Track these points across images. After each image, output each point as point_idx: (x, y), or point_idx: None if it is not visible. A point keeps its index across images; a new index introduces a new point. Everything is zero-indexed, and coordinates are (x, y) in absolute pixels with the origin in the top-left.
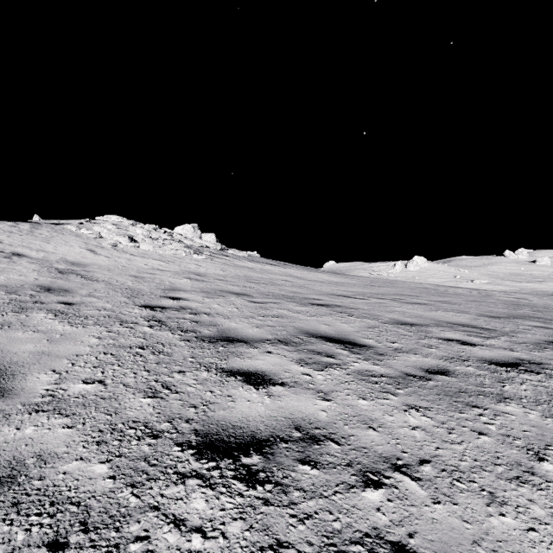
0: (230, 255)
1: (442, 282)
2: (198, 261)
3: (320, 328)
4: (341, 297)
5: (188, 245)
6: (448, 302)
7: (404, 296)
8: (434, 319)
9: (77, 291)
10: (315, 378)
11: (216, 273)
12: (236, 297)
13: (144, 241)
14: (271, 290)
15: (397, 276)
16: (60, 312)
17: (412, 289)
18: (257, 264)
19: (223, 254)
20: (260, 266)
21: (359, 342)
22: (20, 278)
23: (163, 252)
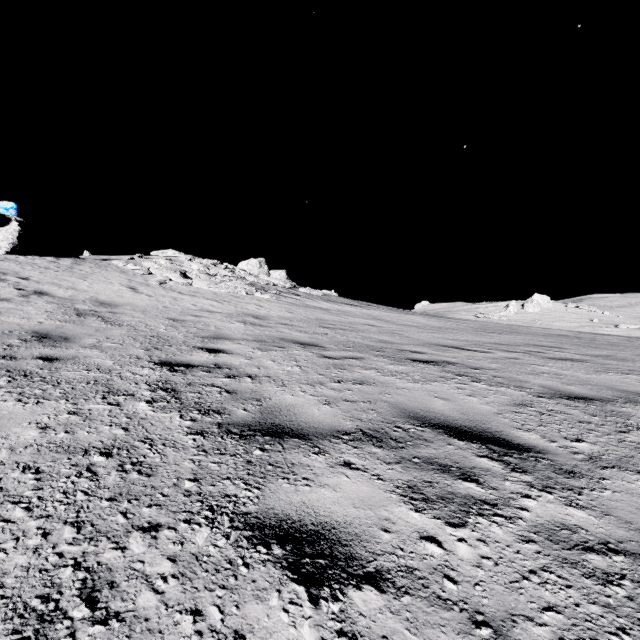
0: (301, 294)
1: (574, 327)
2: (260, 300)
3: (435, 406)
4: (451, 349)
5: (252, 283)
6: (613, 358)
7: (541, 348)
8: (613, 387)
9: (80, 340)
10: (454, 556)
11: (280, 315)
12: (301, 349)
13: (199, 278)
14: (351, 339)
15: (512, 320)
16: (23, 374)
17: (545, 338)
18: (334, 305)
19: (292, 293)
20: (337, 307)
21: (512, 439)
22: (19, 322)
23: (219, 290)
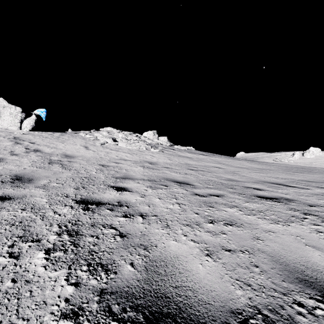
0: (175, 149)
1: None
2: (153, 153)
3: (315, 261)
4: (279, 186)
5: (149, 143)
6: None
7: None
8: None
9: (38, 181)
10: None
11: (164, 162)
12: (178, 187)
13: (122, 141)
14: (209, 177)
15: (296, 162)
16: None
17: None
18: (194, 155)
19: (171, 148)
20: (196, 156)
21: None
22: (13, 168)
23: (131, 148)
